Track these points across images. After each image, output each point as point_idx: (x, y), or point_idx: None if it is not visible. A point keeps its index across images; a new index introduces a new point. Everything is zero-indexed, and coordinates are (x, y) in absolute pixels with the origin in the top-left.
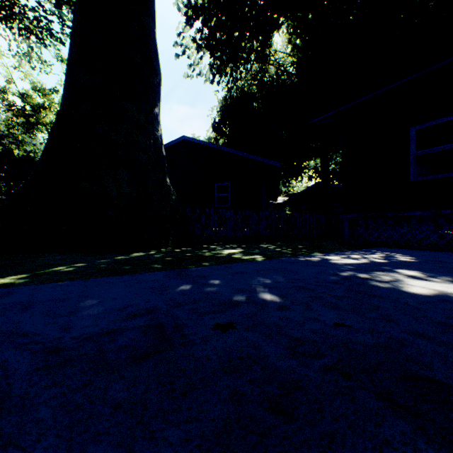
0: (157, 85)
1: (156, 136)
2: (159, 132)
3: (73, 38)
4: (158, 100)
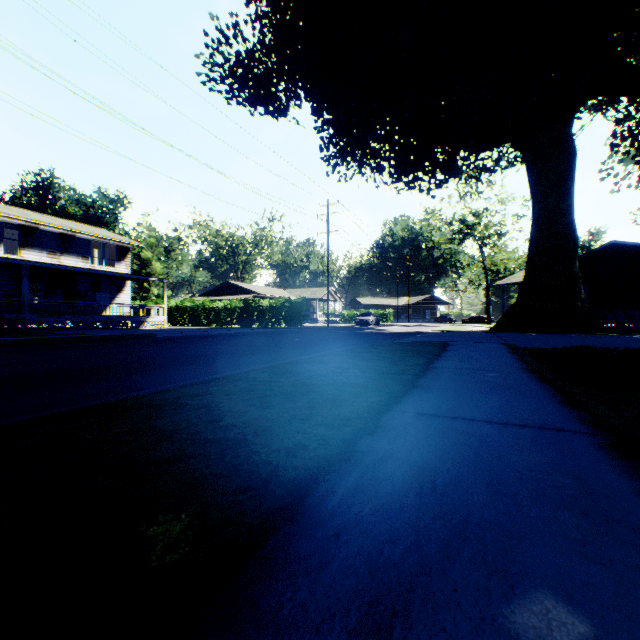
0: (574, 247)
1: (573, 275)
2: (575, 272)
3: (530, 242)
4: (575, 254)
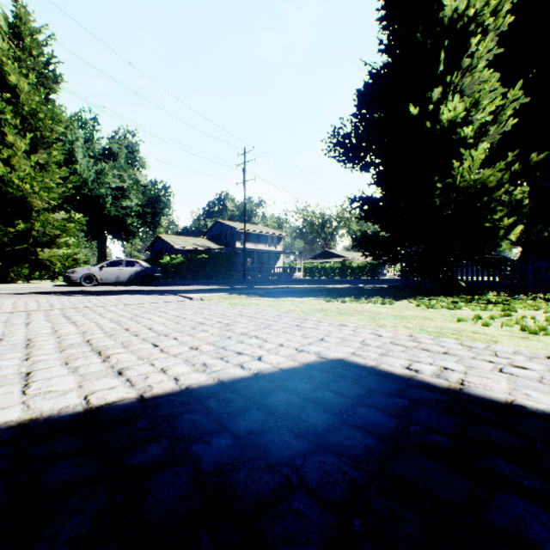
0: None
1: None
2: None
3: None
4: None
